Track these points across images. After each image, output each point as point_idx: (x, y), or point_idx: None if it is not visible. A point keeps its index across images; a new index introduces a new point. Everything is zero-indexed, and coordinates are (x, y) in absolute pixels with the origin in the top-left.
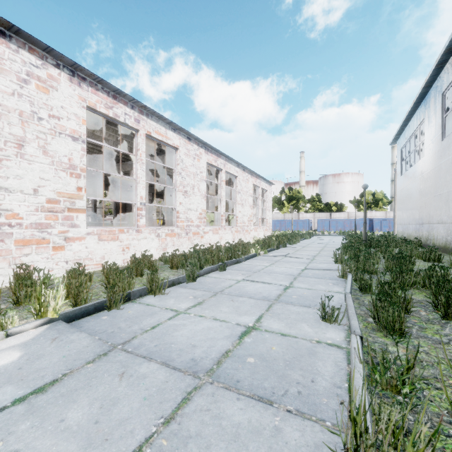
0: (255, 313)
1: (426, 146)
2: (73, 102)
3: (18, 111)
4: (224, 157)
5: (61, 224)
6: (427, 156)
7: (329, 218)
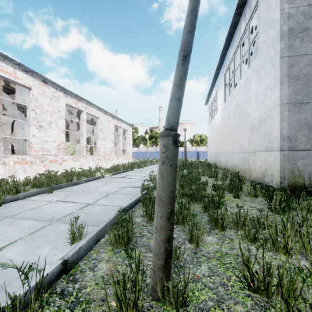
0: (11, 239)
1: (218, 106)
2: None
3: None
4: (85, 102)
5: None
6: (219, 112)
7: None
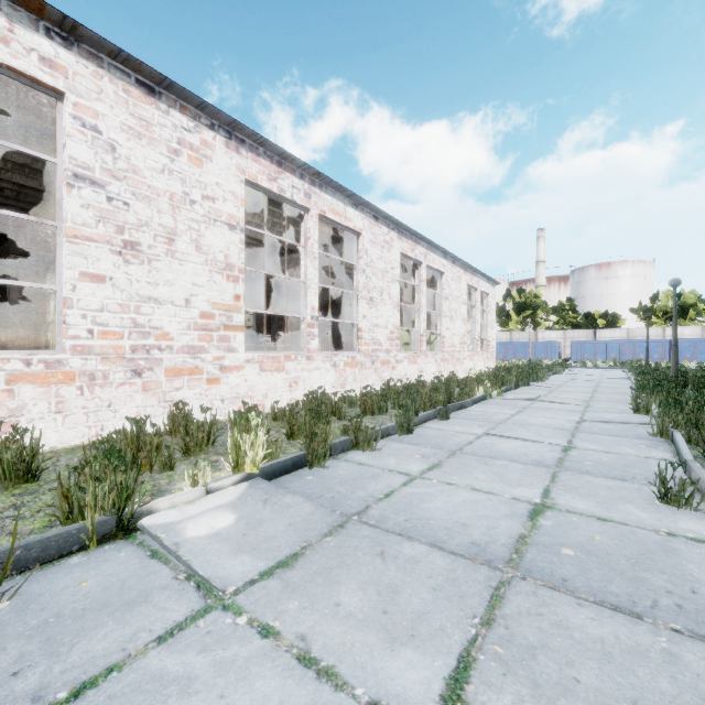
0: (535, 485)
1: None
2: (229, 175)
3: (169, 194)
4: (424, 244)
5: (216, 348)
6: None
7: (592, 339)
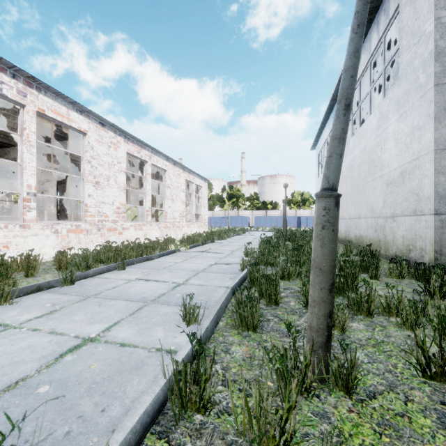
0: (112, 320)
1: None
2: None
3: None
4: (149, 149)
5: None
6: None
7: (265, 215)
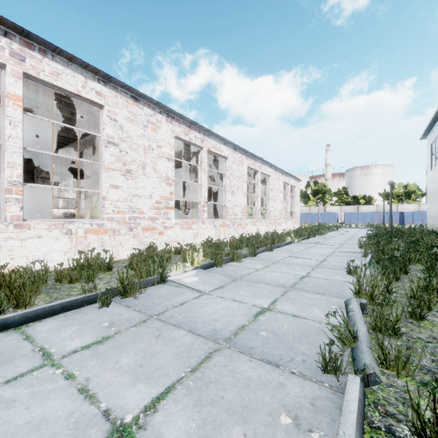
0: (305, 271)
1: None
2: (168, 134)
3: (143, 146)
4: (260, 161)
5: (162, 218)
6: None
7: (356, 211)
